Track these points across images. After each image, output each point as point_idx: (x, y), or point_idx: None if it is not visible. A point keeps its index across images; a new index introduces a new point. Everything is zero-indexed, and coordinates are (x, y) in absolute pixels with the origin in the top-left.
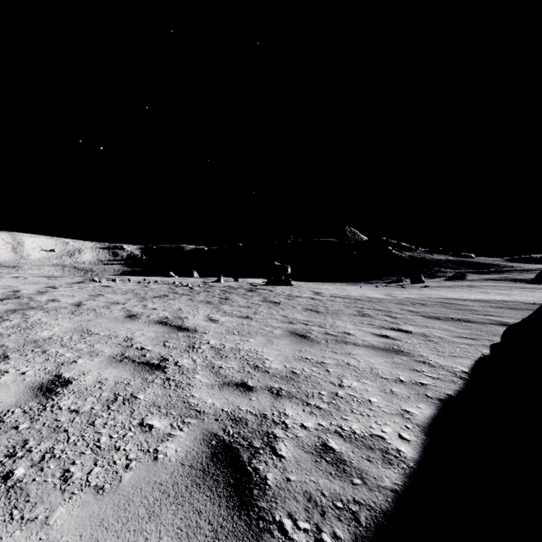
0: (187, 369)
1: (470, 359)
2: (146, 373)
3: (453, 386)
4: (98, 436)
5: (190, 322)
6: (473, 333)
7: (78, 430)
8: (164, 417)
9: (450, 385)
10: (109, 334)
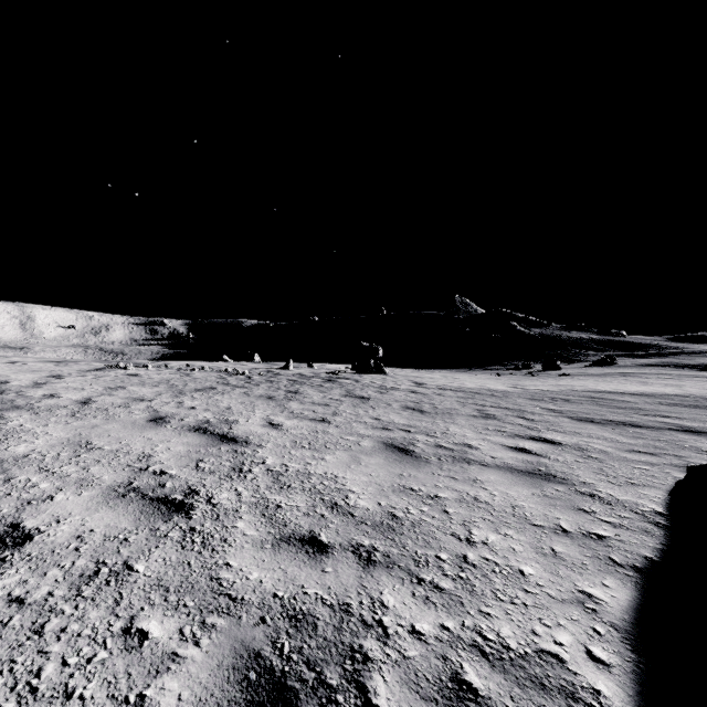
0: (225, 511)
1: (659, 489)
2: (158, 519)
3: (649, 541)
4: (41, 662)
5: (241, 428)
6: (649, 444)
7: (8, 647)
8: (171, 614)
9: (645, 539)
10: (117, 449)
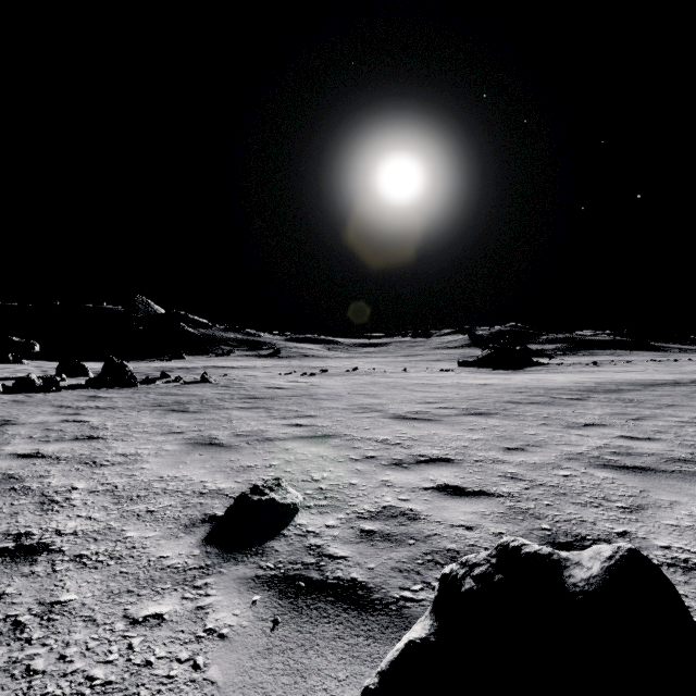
0: None
1: None
2: None
3: None
4: None
5: None
6: None
7: None
8: None
9: None
10: None
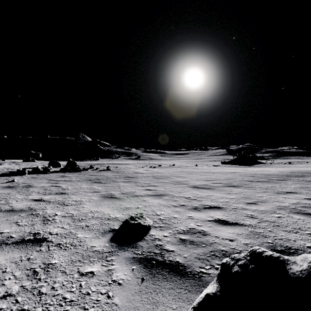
0: None
1: None
2: None
3: None
4: None
5: None
6: None
7: None
8: None
9: None
10: None
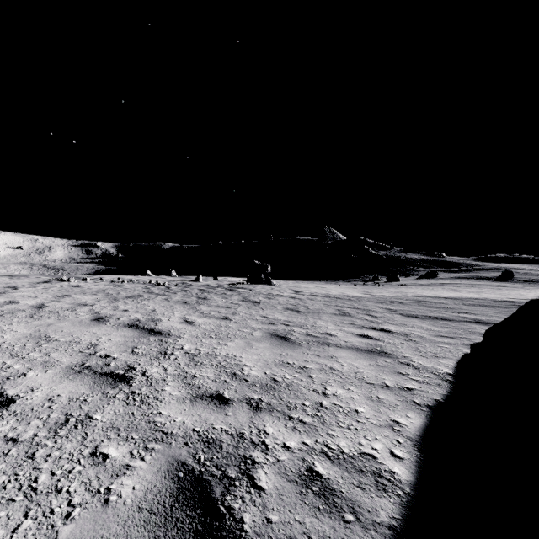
0: (156, 380)
1: (452, 359)
2: (107, 387)
3: (440, 390)
4: (36, 474)
5: (164, 324)
6: (451, 331)
7: (11, 467)
8: (123, 443)
9: (437, 389)
10: (70, 341)
